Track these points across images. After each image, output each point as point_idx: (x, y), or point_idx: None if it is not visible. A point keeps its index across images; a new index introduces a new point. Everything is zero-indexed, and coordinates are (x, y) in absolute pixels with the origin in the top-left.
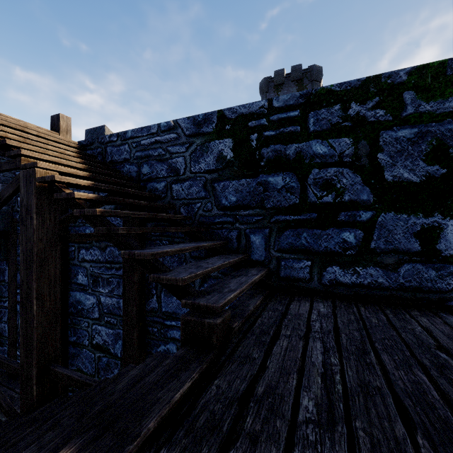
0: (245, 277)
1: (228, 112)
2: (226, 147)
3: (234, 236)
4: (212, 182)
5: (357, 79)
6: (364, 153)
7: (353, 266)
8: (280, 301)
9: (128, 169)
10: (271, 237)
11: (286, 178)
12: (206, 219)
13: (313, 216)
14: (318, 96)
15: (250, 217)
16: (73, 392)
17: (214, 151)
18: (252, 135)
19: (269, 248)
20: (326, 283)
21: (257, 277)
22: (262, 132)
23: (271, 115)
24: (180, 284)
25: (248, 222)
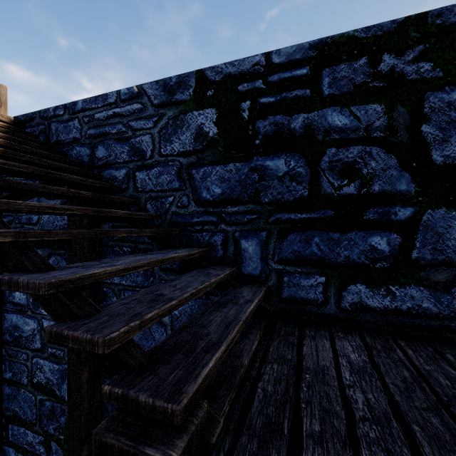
0: (235, 306)
1: (210, 73)
2: (207, 120)
3: (219, 241)
4: (189, 169)
5: (391, 20)
6: (402, 124)
7: (386, 284)
8: (286, 340)
9: (78, 152)
10: (269, 243)
11: (290, 162)
12: (180, 218)
13: (329, 214)
14: (335, 46)
15: (241, 216)
16: (8, 445)
17: (192, 125)
18: (243, 103)
19: (266, 258)
20: (347, 307)
21: (253, 305)
22: (257, 99)
23: (269, 75)
24: (100, 351)
25: (237, 222)
